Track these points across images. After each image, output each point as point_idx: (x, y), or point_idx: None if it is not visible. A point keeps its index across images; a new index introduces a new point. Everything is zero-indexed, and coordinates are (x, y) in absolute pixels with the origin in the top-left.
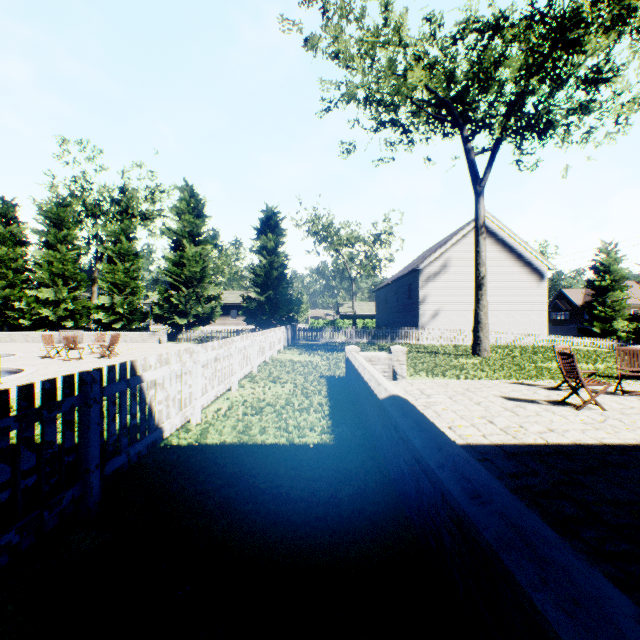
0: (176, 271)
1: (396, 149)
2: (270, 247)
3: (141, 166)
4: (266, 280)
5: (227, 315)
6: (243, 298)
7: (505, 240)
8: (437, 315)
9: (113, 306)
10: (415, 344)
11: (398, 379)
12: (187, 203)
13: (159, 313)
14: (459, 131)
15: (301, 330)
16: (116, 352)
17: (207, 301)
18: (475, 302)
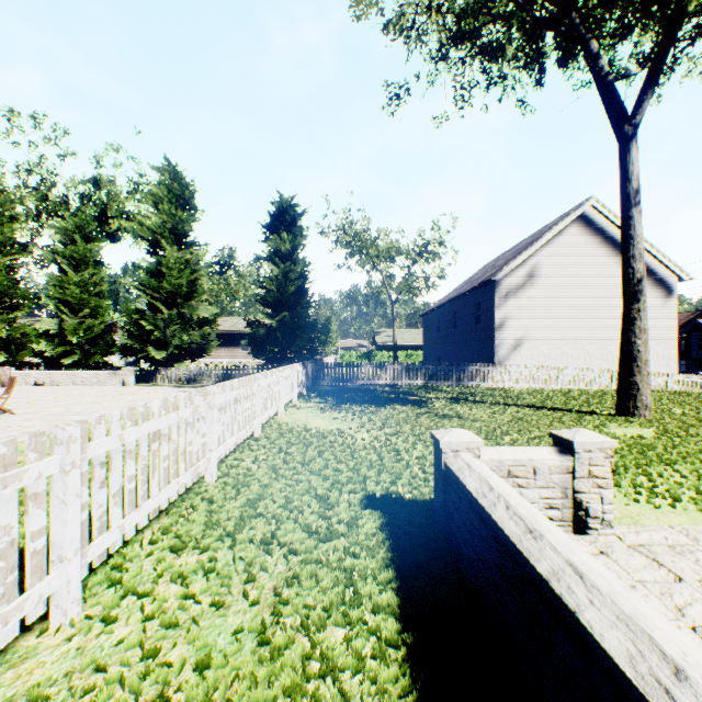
0: (151, 284)
1: (470, 94)
2: (285, 252)
3: (118, 150)
4: (279, 297)
5: (237, 346)
6: (248, 322)
7: (617, 239)
8: (520, 345)
9: (64, 333)
10: (492, 388)
11: (592, 529)
12: (168, 189)
13: (129, 343)
14: (582, 46)
15: (327, 367)
16: (6, 409)
17: (198, 326)
18: (625, 323)
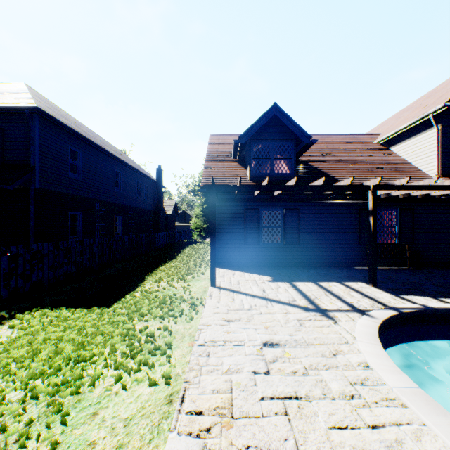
0: None
1: None
2: None
3: None
4: None
5: None
6: None
7: None
8: None
9: None
10: None
11: None
12: None
13: None
14: None
15: None
16: None
17: None
18: None
